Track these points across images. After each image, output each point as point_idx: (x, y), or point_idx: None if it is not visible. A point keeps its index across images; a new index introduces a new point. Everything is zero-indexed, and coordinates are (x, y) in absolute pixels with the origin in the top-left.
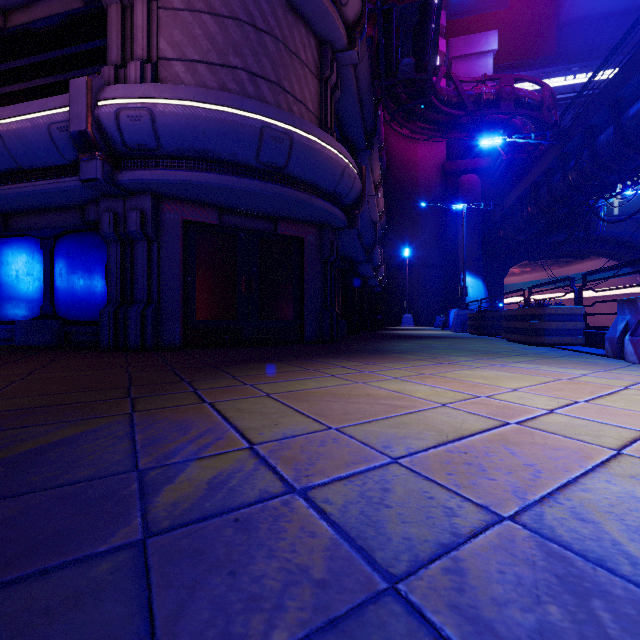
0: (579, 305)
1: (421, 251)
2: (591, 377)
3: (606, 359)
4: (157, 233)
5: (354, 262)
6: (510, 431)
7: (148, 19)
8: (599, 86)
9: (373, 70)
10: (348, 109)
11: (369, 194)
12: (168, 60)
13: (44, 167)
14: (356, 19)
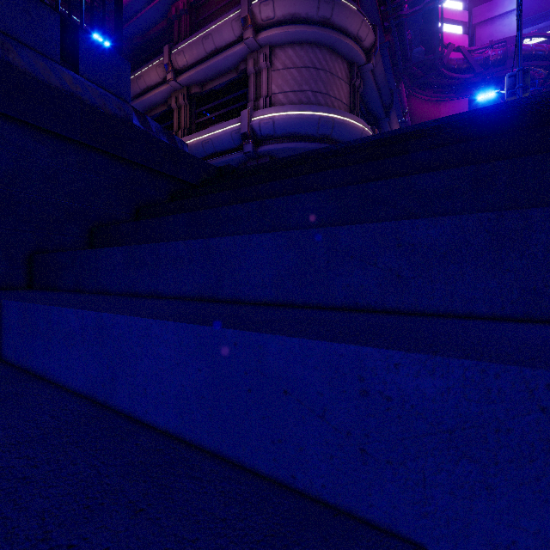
0: None
1: None
2: None
3: None
4: None
5: None
6: None
7: (267, 77)
8: None
9: (393, 60)
10: (370, 95)
11: None
12: (276, 94)
13: (225, 151)
14: (371, 45)
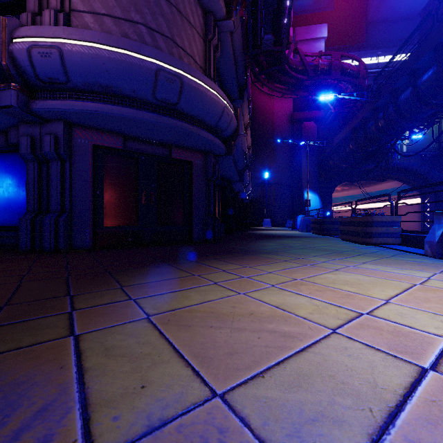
0: (395, 214)
1: (276, 174)
2: (437, 281)
3: (428, 258)
4: (69, 154)
5: (230, 181)
6: (440, 390)
7: None
8: (393, 65)
9: (244, 43)
10: (226, 67)
11: (241, 132)
12: (79, 12)
13: None
14: None
